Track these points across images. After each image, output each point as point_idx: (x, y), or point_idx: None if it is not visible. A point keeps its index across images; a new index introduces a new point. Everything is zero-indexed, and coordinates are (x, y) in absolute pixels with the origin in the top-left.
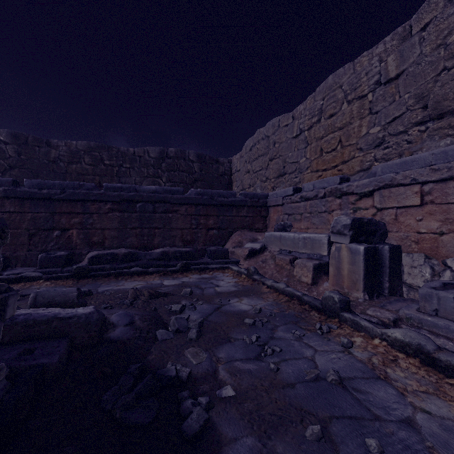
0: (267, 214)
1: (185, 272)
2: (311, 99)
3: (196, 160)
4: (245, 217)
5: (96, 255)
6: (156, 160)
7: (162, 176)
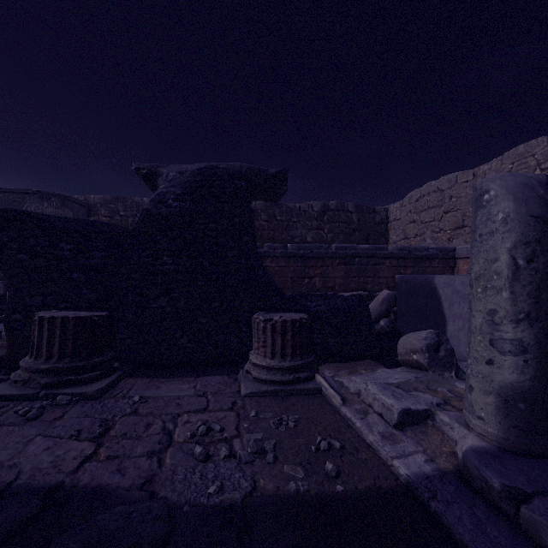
0: (455, 265)
1: None
2: (498, 162)
3: (355, 211)
4: (436, 268)
5: (350, 295)
6: (319, 214)
7: (324, 228)
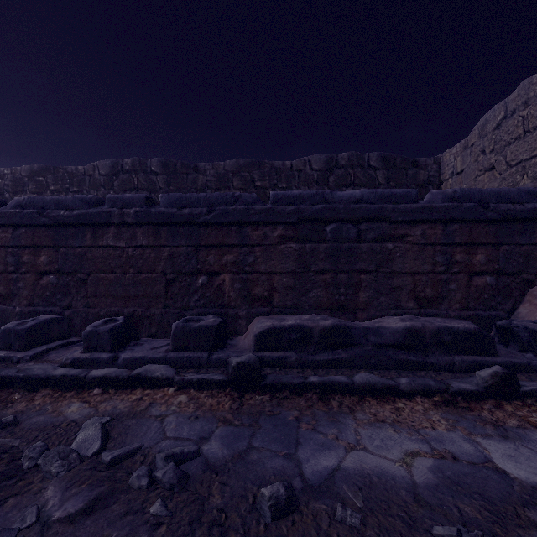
0: None
1: (504, 402)
2: None
3: (381, 166)
4: None
5: (268, 328)
6: (321, 173)
7: None
